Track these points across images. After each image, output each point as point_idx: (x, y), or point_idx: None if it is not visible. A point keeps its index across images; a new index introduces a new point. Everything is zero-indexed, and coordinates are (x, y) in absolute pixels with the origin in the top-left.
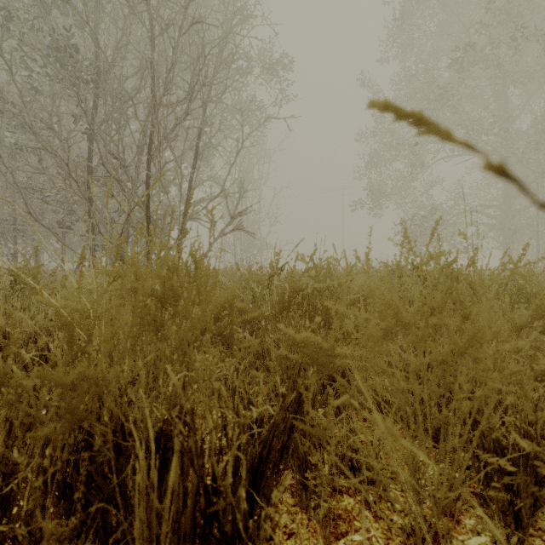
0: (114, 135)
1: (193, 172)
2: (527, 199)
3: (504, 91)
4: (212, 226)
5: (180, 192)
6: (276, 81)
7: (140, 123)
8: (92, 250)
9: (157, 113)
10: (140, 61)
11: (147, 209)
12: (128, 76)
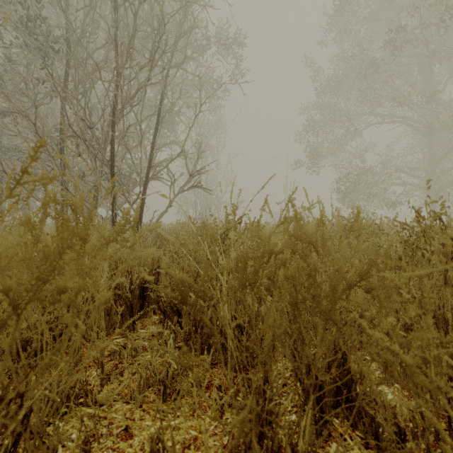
0: (81, 99)
1: (156, 134)
2: (448, 163)
3: (430, 68)
4: (172, 184)
5: (141, 150)
6: (231, 59)
7: (105, 88)
8: (64, 206)
9: (120, 77)
10: (108, 36)
11: (112, 167)
12: (97, 48)
